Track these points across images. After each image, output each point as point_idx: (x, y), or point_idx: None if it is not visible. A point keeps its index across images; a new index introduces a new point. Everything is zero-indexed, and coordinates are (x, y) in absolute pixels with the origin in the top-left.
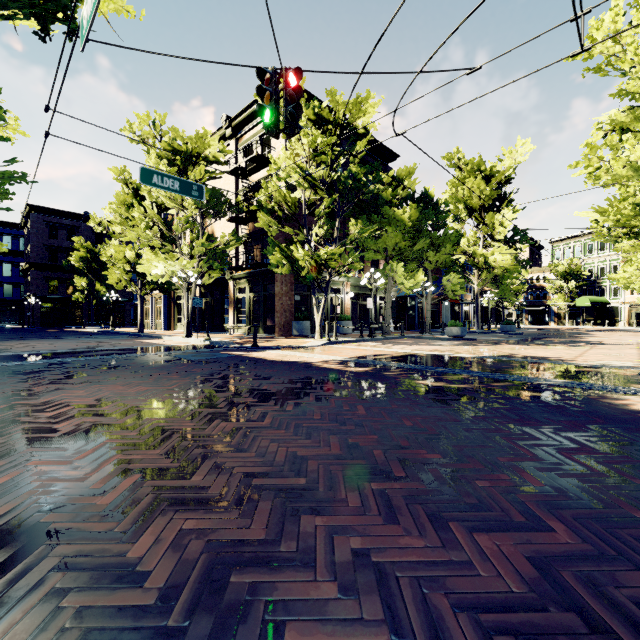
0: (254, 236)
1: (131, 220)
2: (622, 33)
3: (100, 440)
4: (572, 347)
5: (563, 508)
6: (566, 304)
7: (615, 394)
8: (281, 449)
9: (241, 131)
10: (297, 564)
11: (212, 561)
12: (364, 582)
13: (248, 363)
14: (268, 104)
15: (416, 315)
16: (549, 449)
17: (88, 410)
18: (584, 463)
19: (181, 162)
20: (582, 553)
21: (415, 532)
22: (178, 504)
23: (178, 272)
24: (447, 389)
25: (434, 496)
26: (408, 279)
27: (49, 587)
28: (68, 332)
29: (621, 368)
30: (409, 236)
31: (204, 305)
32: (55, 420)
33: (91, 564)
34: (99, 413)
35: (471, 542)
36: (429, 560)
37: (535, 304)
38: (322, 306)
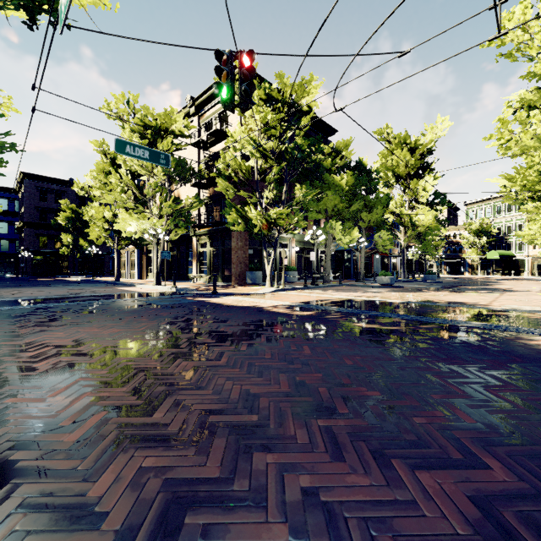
0: (214, 199)
1: (109, 185)
2: (530, 24)
3: (73, 378)
4: (486, 294)
5: (496, 445)
6: (478, 257)
7: (528, 335)
8: (235, 387)
9: (203, 109)
10: (249, 504)
11: (168, 501)
12: (314, 523)
13: (208, 308)
14: (225, 82)
15: (352, 266)
16: (477, 386)
17: (65, 350)
18: (510, 400)
19: (151, 135)
20: (520, 491)
21: (360, 470)
22: (139, 441)
23: (149, 229)
24: (381, 331)
25: (376, 433)
26: (345, 235)
27: (9, 529)
28: (55, 281)
29: (530, 312)
30: (346, 199)
31: (171, 258)
32: (35, 359)
33: (52, 504)
34: (75, 353)
35: (414, 480)
36: (375, 499)
37: (452, 257)
38: (272, 258)
